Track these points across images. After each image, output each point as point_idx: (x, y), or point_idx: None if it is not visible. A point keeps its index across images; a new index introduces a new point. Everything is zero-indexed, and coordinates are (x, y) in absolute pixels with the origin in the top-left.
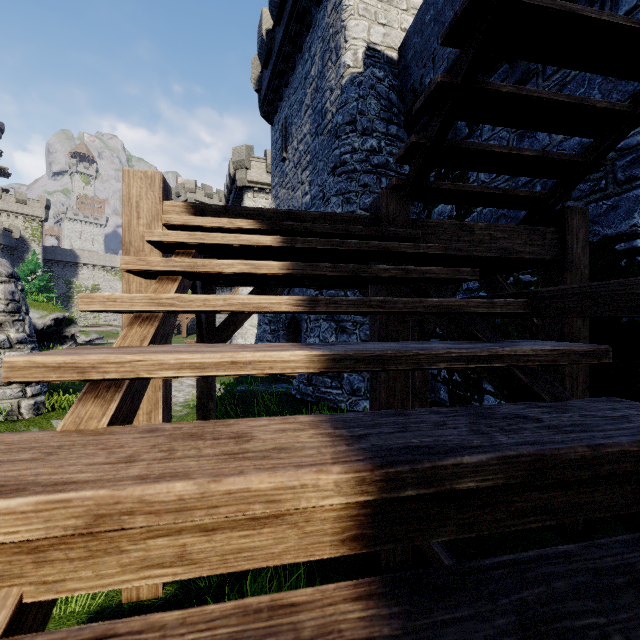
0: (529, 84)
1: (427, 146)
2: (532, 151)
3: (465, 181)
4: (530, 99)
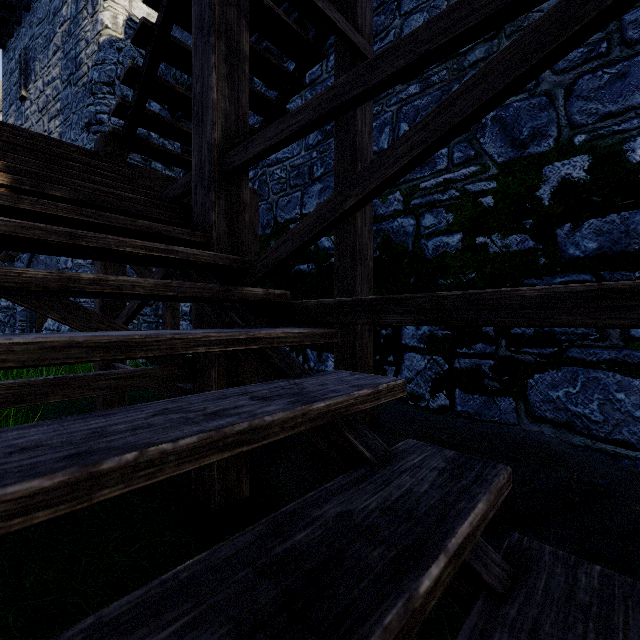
0: None
1: (132, 109)
2: None
3: None
4: None
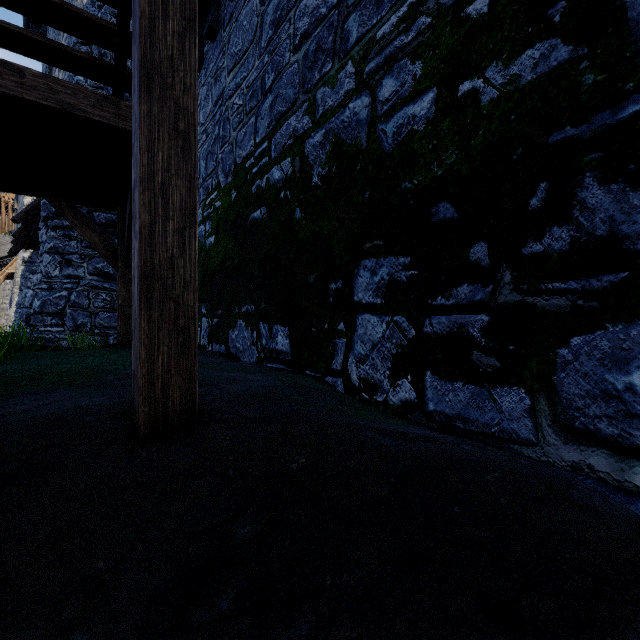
0: (219, 34)
1: None
2: None
3: None
4: None
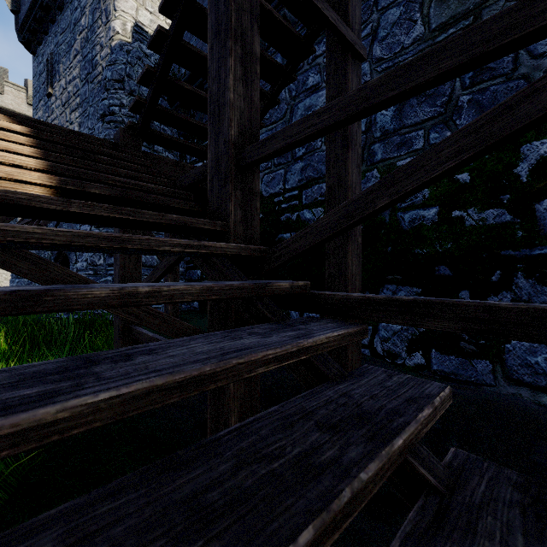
0: None
1: (147, 105)
2: None
3: None
4: (202, 97)
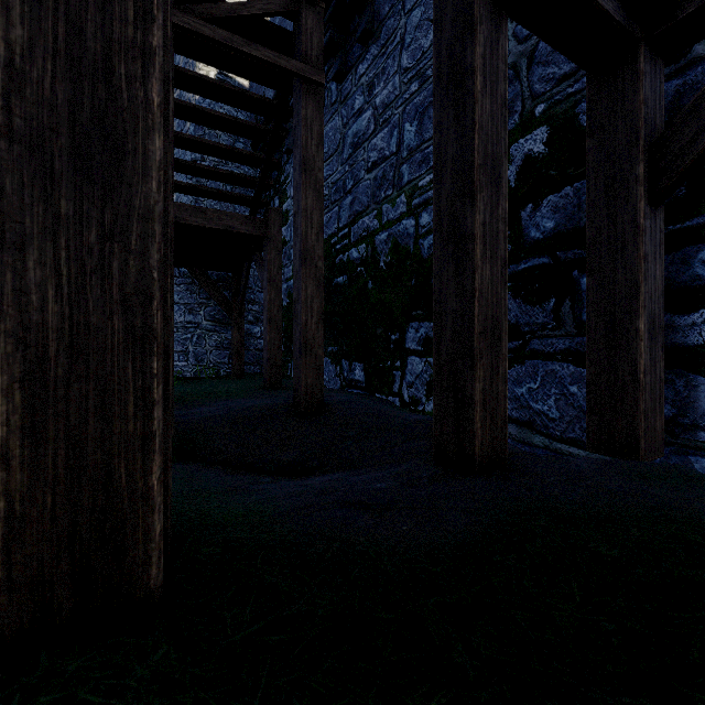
0: None
1: None
2: (225, 171)
3: (286, 196)
4: (204, 144)
